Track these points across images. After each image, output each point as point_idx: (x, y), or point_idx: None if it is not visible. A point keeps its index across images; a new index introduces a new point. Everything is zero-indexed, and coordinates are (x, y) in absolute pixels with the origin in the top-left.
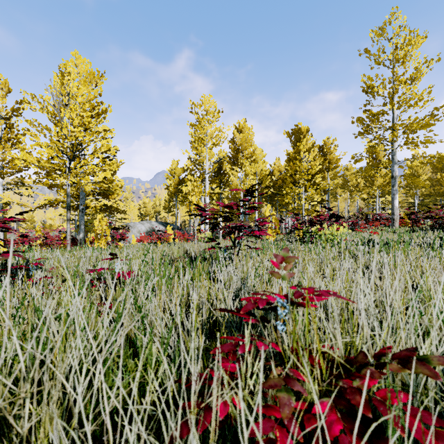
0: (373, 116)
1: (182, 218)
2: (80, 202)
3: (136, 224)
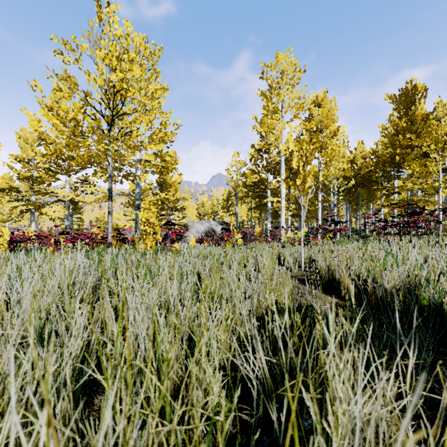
0: None
1: (240, 218)
2: (136, 196)
3: (194, 223)
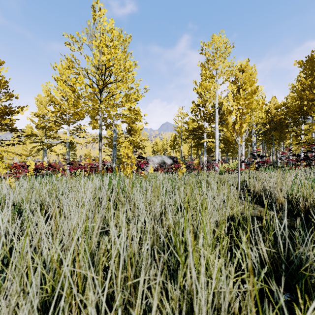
0: None
1: (183, 154)
2: (113, 139)
3: (151, 157)
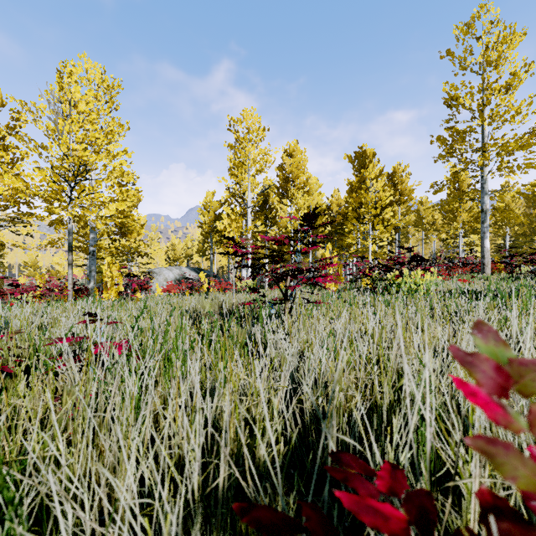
0: (458, 134)
1: (219, 263)
2: (91, 242)
3: (162, 270)
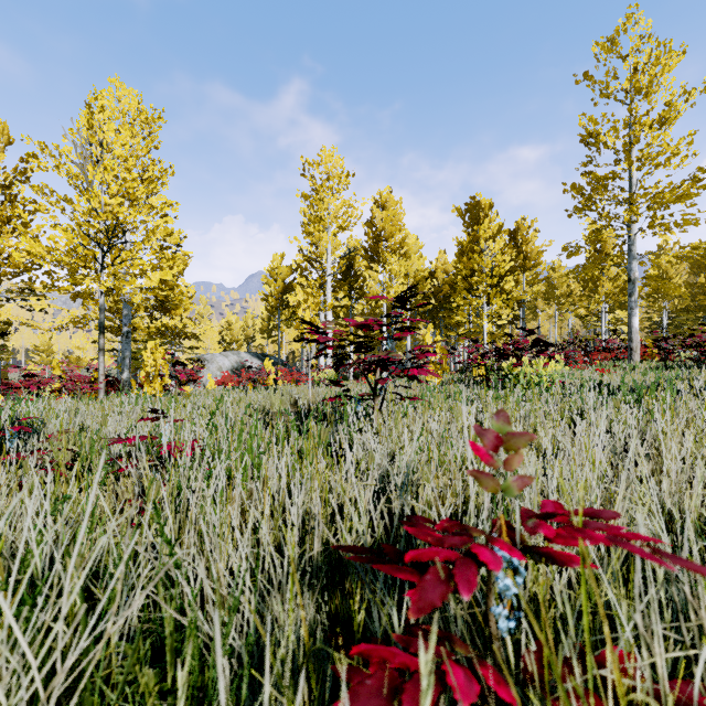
0: (598, 181)
1: (289, 347)
2: (124, 320)
3: (215, 356)
